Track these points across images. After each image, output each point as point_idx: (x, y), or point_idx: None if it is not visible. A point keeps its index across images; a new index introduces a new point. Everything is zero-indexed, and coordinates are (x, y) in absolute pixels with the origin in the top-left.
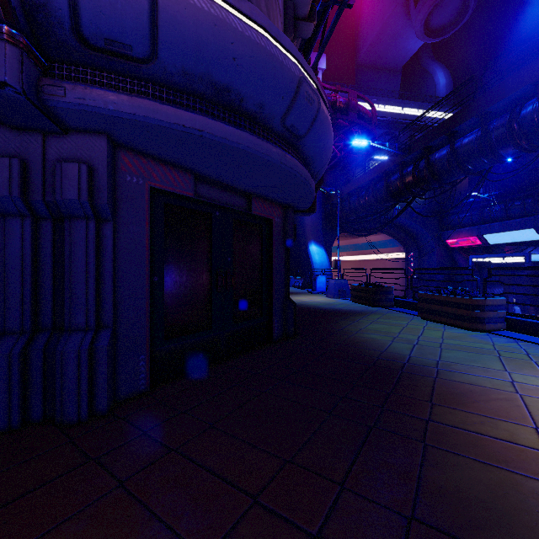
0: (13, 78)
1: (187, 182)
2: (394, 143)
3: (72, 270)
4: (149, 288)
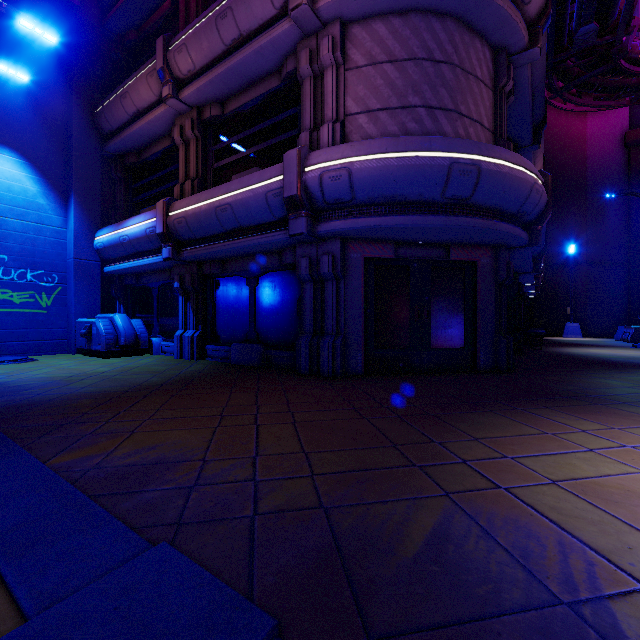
0: (305, 230)
1: (389, 249)
2: None
3: (327, 306)
4: (363, 316)
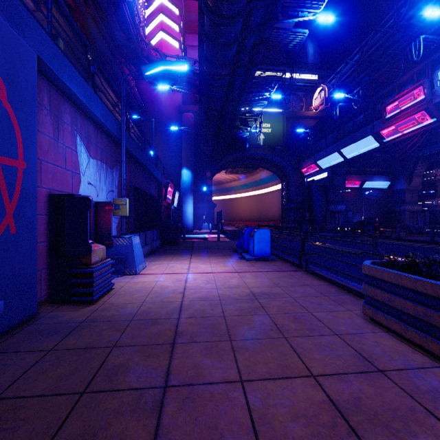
0: None
1: None
2: (188, 87)
3: None
4: None
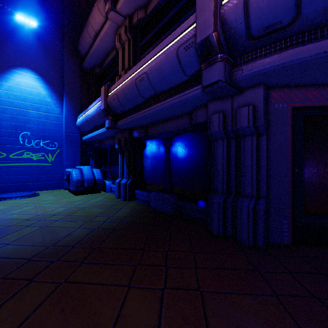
0: (222, 76)
1: (325, 94)
2: None
3: (244, 164)
4: (291, 176)
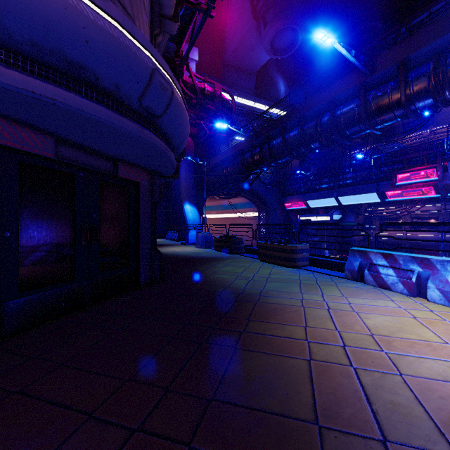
0: None
1: (46, 143)
2: (246, 129)
3: None
4: None
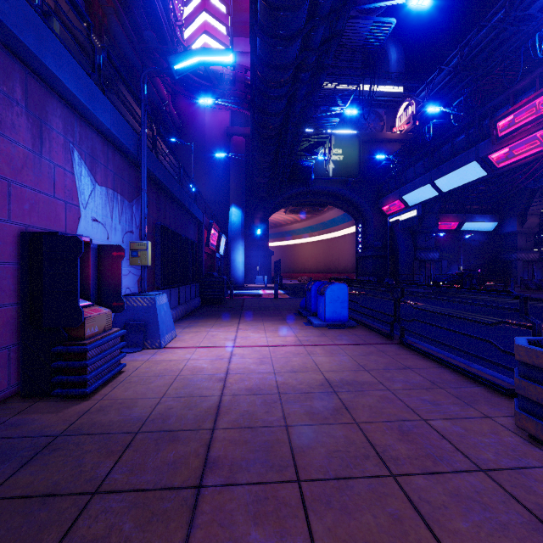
0: None
1: None
2: (237, 100)
3: None
4: None
